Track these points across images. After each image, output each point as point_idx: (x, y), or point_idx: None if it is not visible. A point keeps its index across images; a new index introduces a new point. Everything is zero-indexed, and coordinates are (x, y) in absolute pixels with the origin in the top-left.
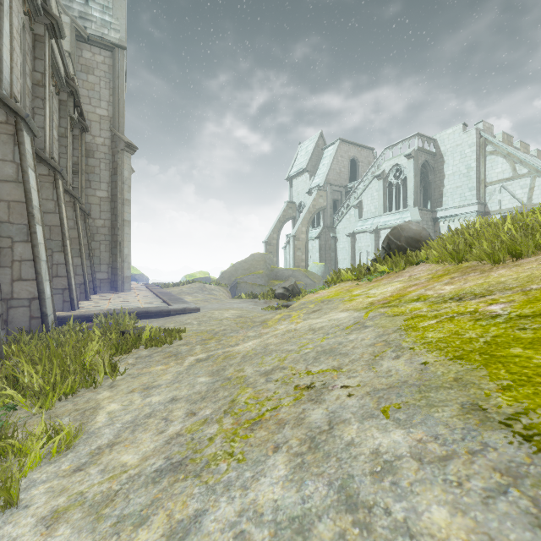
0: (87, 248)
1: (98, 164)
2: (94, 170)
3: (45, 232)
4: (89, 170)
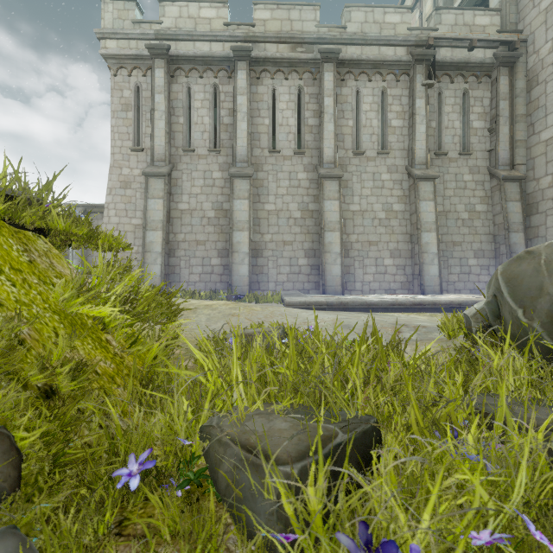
0: (503, 227)
1: (543, 90)
2: (538, 103)
3: (251, 234)
4: (531, 109)
